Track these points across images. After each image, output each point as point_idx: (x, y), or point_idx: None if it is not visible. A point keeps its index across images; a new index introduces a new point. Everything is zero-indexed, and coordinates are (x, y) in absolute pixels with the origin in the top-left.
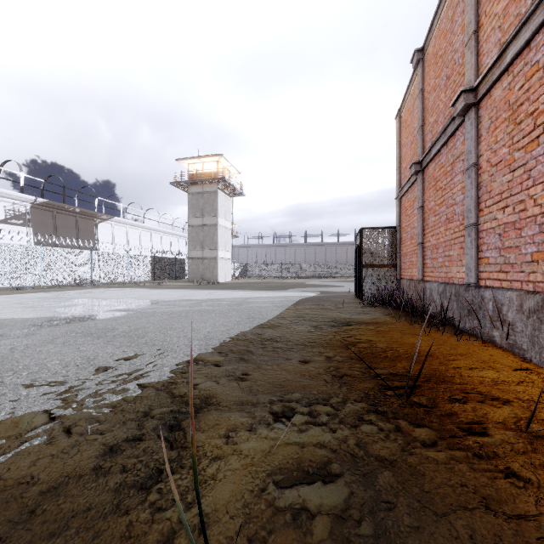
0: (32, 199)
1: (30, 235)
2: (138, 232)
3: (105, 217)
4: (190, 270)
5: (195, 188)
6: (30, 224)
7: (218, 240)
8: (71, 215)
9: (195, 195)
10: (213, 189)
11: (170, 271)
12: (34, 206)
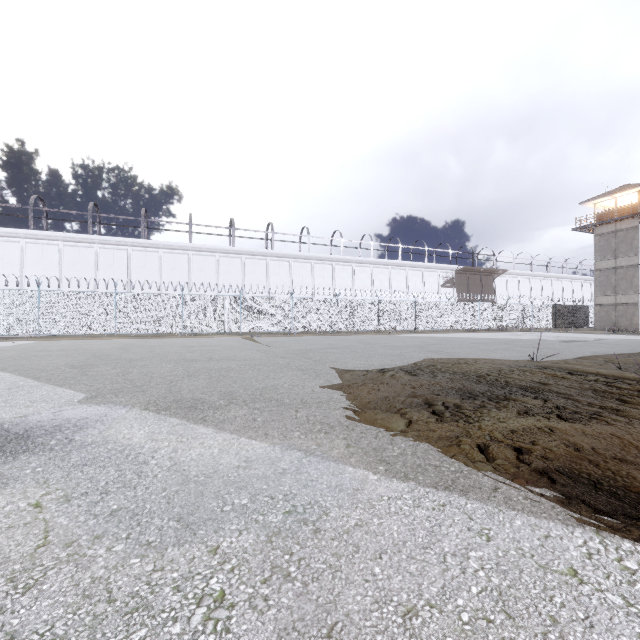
0: (456, 267)
1: (454, 293)
2: (528, 281)
3: (501, 271)
4: (597, 318)
5: (604, 228)
6: (454, 286)
7: (638, 283)
8: (477, 274)
9: (604, 236)
10: (632, 225)
11: (570, 319)
12: (456, 272)
